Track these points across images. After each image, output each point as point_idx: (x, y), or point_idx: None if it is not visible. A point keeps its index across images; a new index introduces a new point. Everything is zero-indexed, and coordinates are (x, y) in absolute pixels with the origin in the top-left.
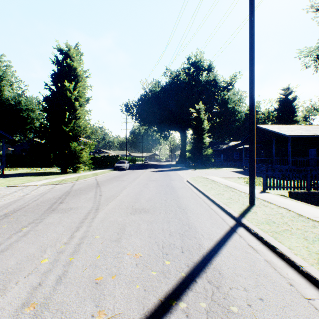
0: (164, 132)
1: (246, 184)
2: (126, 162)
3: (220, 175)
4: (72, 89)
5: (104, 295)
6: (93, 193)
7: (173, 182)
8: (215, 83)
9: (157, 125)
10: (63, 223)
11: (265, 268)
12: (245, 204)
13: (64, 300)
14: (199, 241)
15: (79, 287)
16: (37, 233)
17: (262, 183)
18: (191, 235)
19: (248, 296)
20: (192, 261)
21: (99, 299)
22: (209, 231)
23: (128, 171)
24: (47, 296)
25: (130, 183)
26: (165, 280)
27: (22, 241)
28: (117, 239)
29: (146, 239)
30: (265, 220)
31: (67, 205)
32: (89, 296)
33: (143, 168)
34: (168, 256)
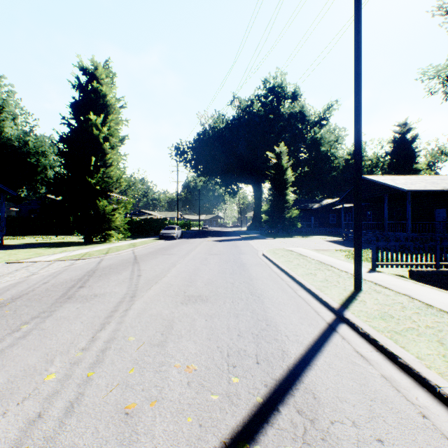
0: (230, 185)
1: (348, 259)
2: (177, 228)
3: (309, 247)
4: (100, 125)
5: (137, 434)
6: (128, 272)
7: (244, 256)
8: (302, 117)
9: (220, 175)
10: (81, 317)
11: (383, 389)
12: (348, 289)
13: (74, 442)
14: (282, 346)
15: (99, 421)
16: (43, 333)
17: (372, 258)
18: (270, 335)
19: (360, 435)
20: (272, 377)
21: (129, 441)
22: (296, 330)
23: (179, 240)
24: (48, 436)
25: (182, 258)
26: (232, 409)
27: (19, 346)
28: (161, 342)
29: (203, 343)
30: (378, 313)
31: (89, 290)
32: (115, 435)
33: (201, 237)
34: (236, 369)
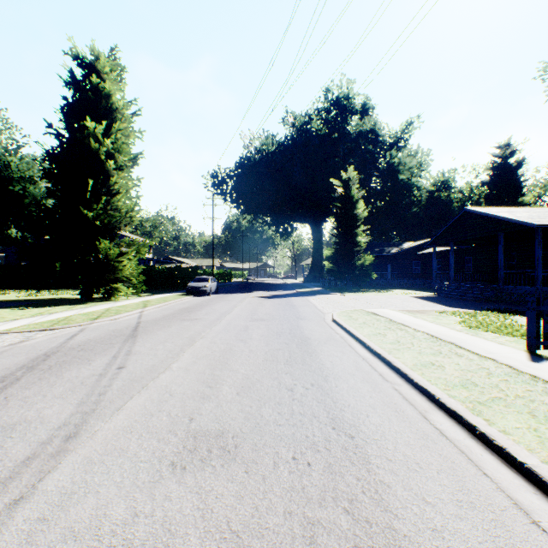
0: (282, 225)
1: (468, 328)
2: (210, 280)
3: (396, 306)
4: (101, 136)
5: None
6: (106, 358)
7: (304, 323)
8: (374, 137)
9: (270, 212)
10: None
11: None
12: (542, 414)
13: None
14: None
15: None
16: None
17: (528, 332)
18: None
19: None
20: None
21: None
22: None
23: (213, 296)
24: None
25: (208, 327)
26: None
27: None
28: None
29: None
30: None
31: None
32: None
33: (244, 291)
34: None
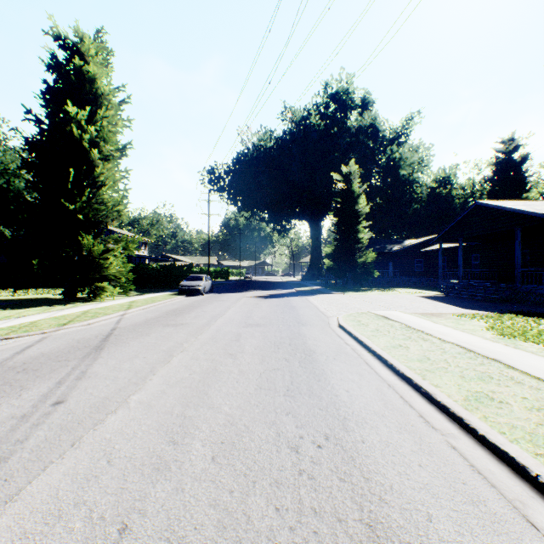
0: (280, 222)
1: (501, 337)
2: (204, 278)
3: (406, 308)
4: (84, 122)
5: None
6: (46, 386)
7: (307, 329)
8: (374, 132)
9: (267, 208)
10: None
11: None
12: None
13: None
14: None
15: None
16: None
17: None
18: None
19: None
20: None
21: None
22: None
23: (207, 296)
24: None
25: (193, 336)
26: None
27: None
28: None
29: None
30: None
31: None
32: None
33: (240, 290)
34: None
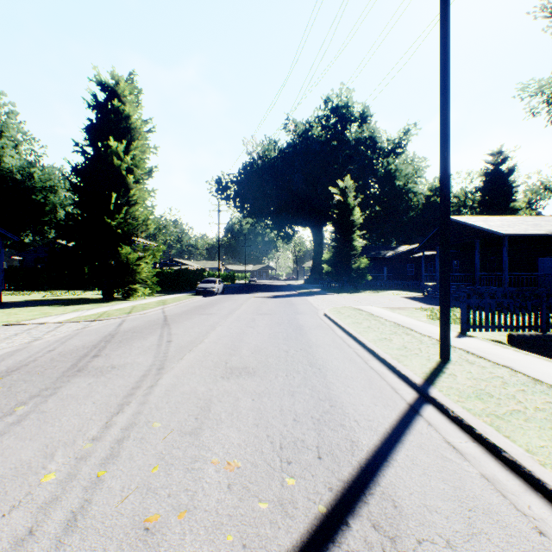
0: (284, 228)
1: (431, 320)
2: (217, 281)
3: (382, 304)
4: (122, 153)
5: None
6: (156, 337)
7: (300, 316)
8: (372, 144)
9: (272, 216)
10: (94, 396)
11: (484, 494)
12: (433, 359)
13: None
14: (350, 434)
15: (110, 540)
16: (43, 417)
17: (461, 319)
18: (335, 420)
19: None
20: (338, 478)
21: None
22: (368, 413)
23: (221, 296)
24: None
25: (223, 319)
26: (286, 522)
27: (10, 435)
28: (195, 429)
29: (249, 431)
30: (473, 391)
31: (106, 360)
32: None
33: (248, 292)
34: (292, 467)
